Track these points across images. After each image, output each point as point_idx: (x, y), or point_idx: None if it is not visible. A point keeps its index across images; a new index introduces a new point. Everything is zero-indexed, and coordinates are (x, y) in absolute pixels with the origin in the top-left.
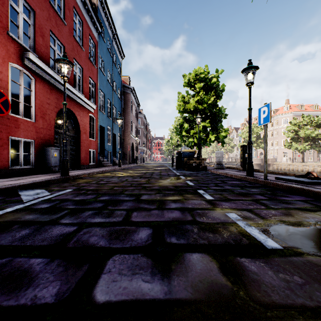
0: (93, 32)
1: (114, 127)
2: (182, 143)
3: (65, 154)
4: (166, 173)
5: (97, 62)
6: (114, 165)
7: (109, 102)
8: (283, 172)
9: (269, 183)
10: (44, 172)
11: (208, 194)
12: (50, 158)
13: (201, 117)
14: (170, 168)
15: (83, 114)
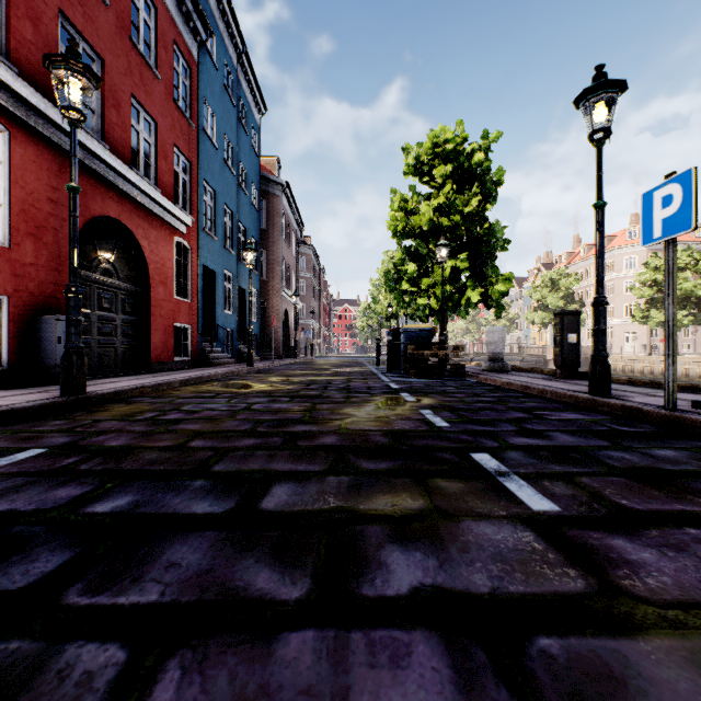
0: (186, 40)
1: (240, 272)
2: (400, 312)
3: (73, 332)
4: (362, 383)
5: (195, 113)
6: (240, 361)
7: (227, 212)
8: (685, 383)
9: (687, 424)
10: (37, 383)
11: (519, 476)
12: (55, 345)
13: (450, 245)
14: (372, 369)
15: (156, 236)
